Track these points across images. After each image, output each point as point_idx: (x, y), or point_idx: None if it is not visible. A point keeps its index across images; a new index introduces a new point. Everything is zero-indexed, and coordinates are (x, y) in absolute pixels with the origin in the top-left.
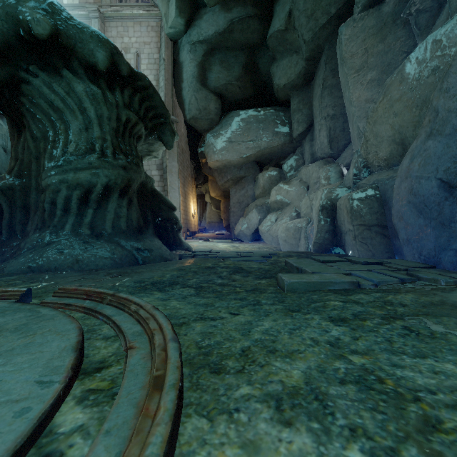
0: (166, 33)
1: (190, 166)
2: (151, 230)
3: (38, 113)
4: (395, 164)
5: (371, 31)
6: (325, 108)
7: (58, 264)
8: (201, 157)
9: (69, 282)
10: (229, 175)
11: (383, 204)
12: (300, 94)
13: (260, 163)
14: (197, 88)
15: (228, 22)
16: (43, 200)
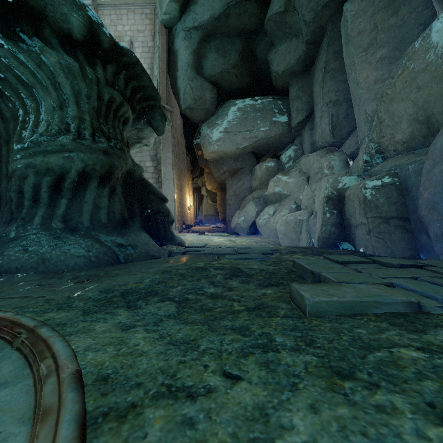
0: (160, 20)
1: (186, 158)
2: (137, 223)
3: (6, 90)
4: (417, 147)
5: (381, 4)
6: (327, 93)
7: (19, 264)
8: (197, 149)
9: (16, 291)
10: (225, 167)
11: (404, 193)
12: (299, 81)
13: (257, 154)
14: (192, 77)
15: (224, 6)
16: (10, 188)
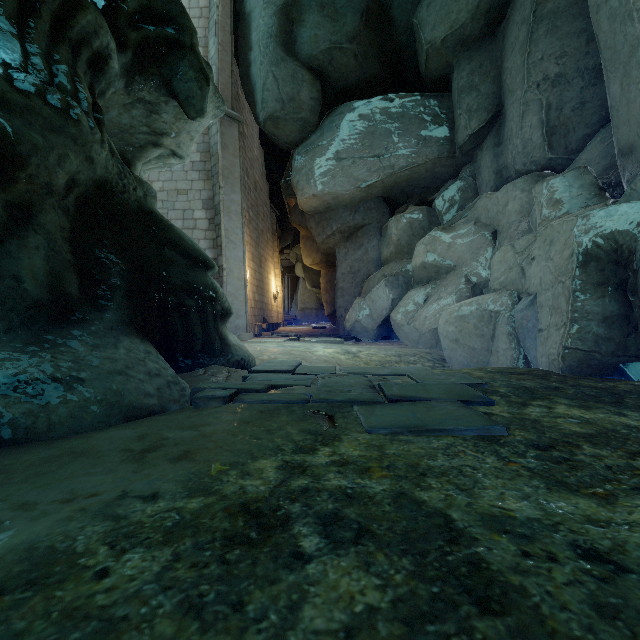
0: None
1: (270, 215)
2: (113, 313)
3: None
4: None
5: None
6: (538, 63)
7: None
8: (287, 195)
9: None
10: (335, 223)
11: None
12: (474, 56)
13: (391, 201)
14: (277, 58)
15: None
16: None
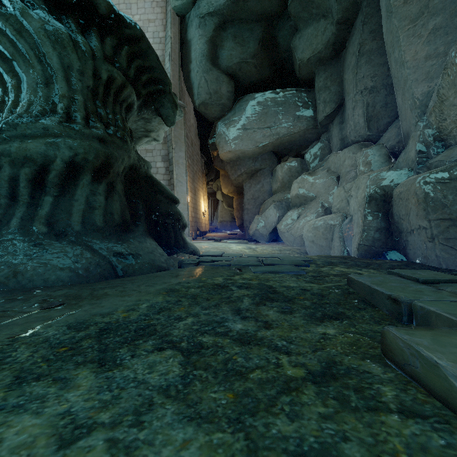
0: (172, 7)
1: (200, 160)
2: (142, 227)
3: None
4: None
5: None
6: (361, 79)
7: None
8: (212, 149)
9: None
10: (243, 168)
11: None
12: (327, 69)
13: (278, 153)
14: (207, 69)
15: None
16: None
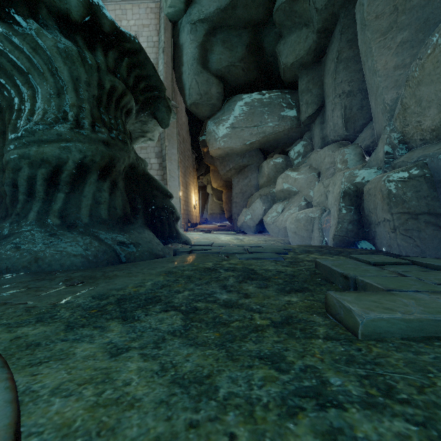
0: (165, 14)
1: (191, 156)
2: (140, 220)
3: (1, 77)
4: None
5: None
6: (339, 84)
7: (10, 263)
8: (203, 146)
9: None
10: (231, 163)
11: (436, 186)
12: (309, 73)
13: (265, 150)
14: (198, 71)
15: None
16: (4, 182)
